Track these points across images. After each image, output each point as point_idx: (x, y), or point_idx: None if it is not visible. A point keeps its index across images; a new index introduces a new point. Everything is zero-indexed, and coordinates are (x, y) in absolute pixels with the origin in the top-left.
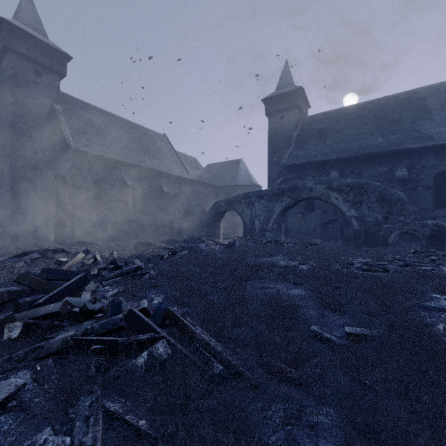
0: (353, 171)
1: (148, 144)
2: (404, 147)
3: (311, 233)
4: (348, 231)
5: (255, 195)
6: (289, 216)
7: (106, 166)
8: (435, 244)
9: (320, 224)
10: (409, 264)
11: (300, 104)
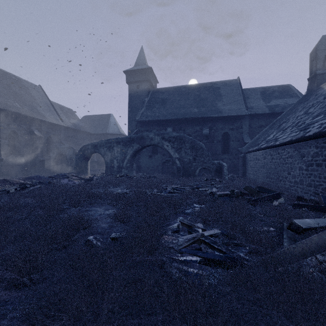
0: (181, 128)
1: (20, 92)
2: (207, 116)
3: (156, 169)
4: (174, 168)
5: (114, 141)
6: (141, 157)
7: None
8: (218, 175)
9: (161, 163)
10: (198, 187)
11: (150, 79)
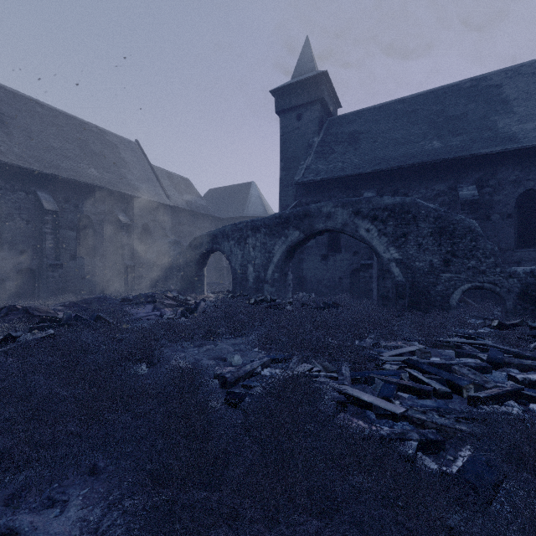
0: (397, 190)
1: (102, 151)
2: (472, 152)
3: (337, 284)
4: (386, 284)
5: (248, 226)
6: (305, 259)
7: (5, 176)
8: (529, 309)
9: (349, 271)
10: (500, 363)
11: (324, 96)
